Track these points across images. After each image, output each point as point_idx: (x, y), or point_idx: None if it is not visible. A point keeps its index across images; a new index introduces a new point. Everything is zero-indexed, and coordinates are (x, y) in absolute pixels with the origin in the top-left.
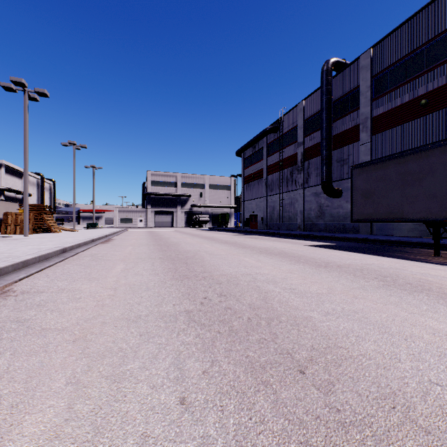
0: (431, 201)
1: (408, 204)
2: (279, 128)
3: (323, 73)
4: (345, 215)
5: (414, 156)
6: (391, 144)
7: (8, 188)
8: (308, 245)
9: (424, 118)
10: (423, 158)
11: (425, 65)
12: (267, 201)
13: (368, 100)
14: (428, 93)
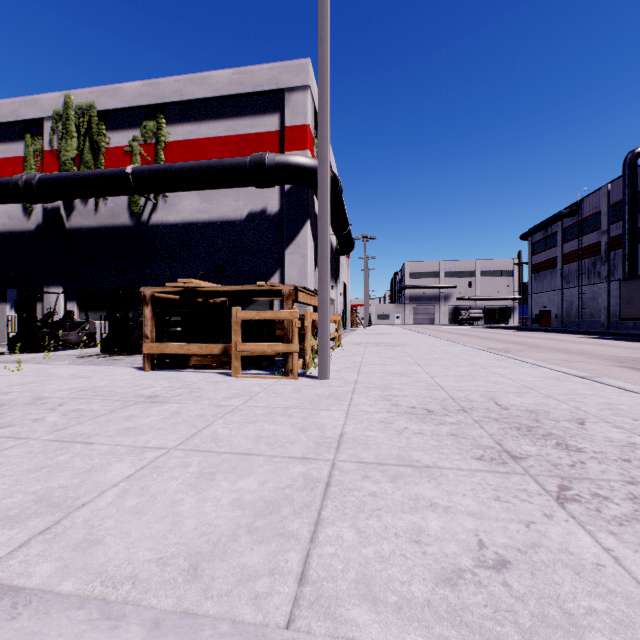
0: None
1: None
2: (577, 211)
3: (624, 167)
4: None
5: None
6: None
7: None
8: (580, 337)
9: None
10: None
11: None
12: (562, 295)
13: None
14: None
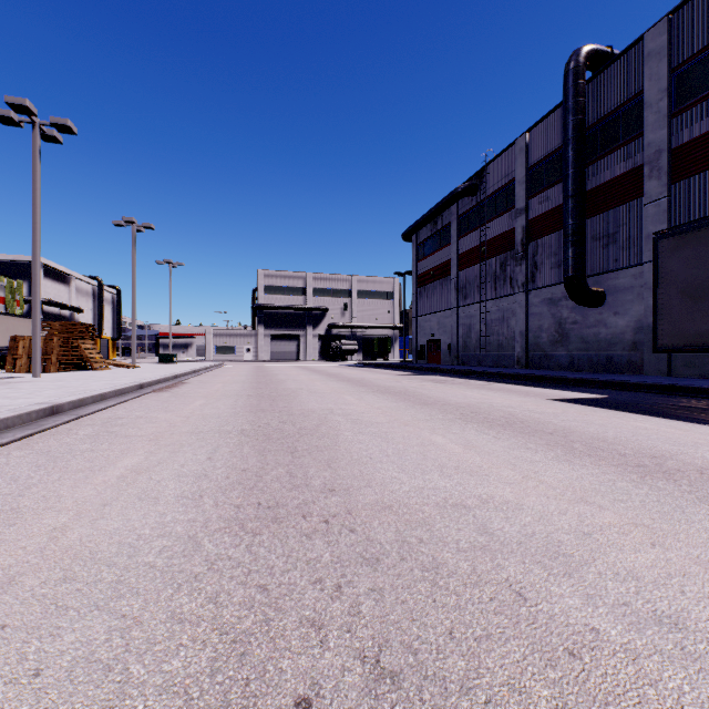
0: None
1: None
2: (479, 186)
3: (568, 74)
4: (611, 339)
5: None
6: None
7: (47, 300)
8: (556, 399)
9: None
10: None
11: None
12: (457, 316)
13: (663, 117)
14: None
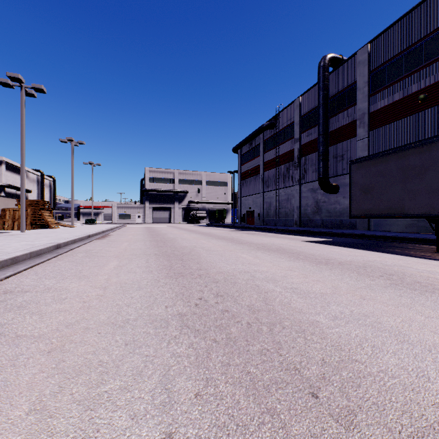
0: (434, 196)
1: (409, 200)
2: (275, 124)
3: (319, 69)
4: (342, 211)
5: (415, 150)
6: (389, 140)
7: (8, 184)
8: (306, 241)
9: (423, 113)
10: (425, 151)
11: (424, 59)
12: (263, 197)
13: (365, 96)
14: (427, 88)
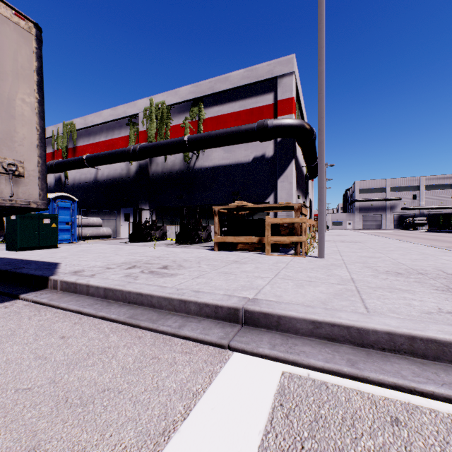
0: None
1: None
2: None
3: None
4: None
5: None
6: None
7: None
8: None
9: None
10: None
11: None
12: None
13: None
14: None
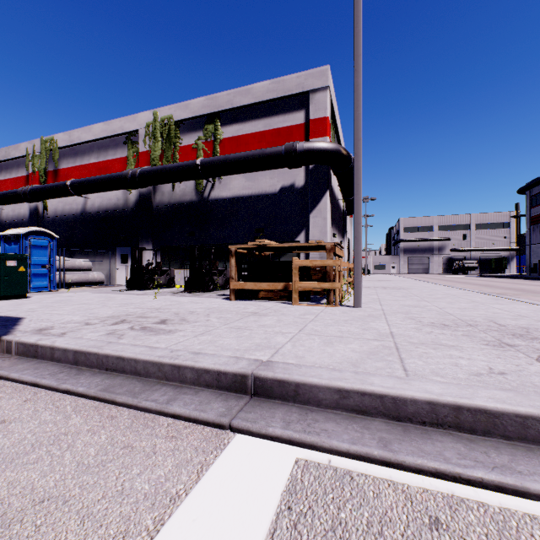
0: None
1: None
2: None
3: None
4: None
5: None
6: None
7: None
8: None
9: None
10: None
11: None
12: None
13: None
14: None
